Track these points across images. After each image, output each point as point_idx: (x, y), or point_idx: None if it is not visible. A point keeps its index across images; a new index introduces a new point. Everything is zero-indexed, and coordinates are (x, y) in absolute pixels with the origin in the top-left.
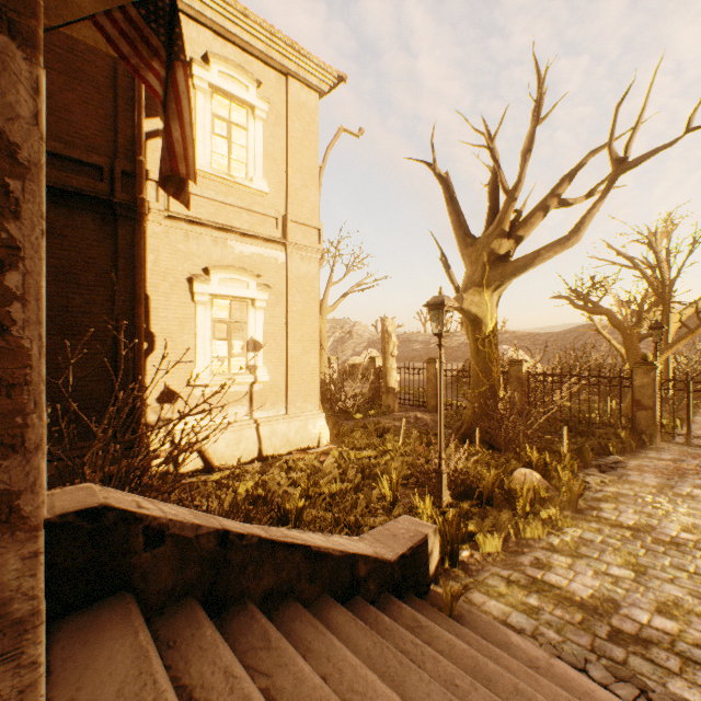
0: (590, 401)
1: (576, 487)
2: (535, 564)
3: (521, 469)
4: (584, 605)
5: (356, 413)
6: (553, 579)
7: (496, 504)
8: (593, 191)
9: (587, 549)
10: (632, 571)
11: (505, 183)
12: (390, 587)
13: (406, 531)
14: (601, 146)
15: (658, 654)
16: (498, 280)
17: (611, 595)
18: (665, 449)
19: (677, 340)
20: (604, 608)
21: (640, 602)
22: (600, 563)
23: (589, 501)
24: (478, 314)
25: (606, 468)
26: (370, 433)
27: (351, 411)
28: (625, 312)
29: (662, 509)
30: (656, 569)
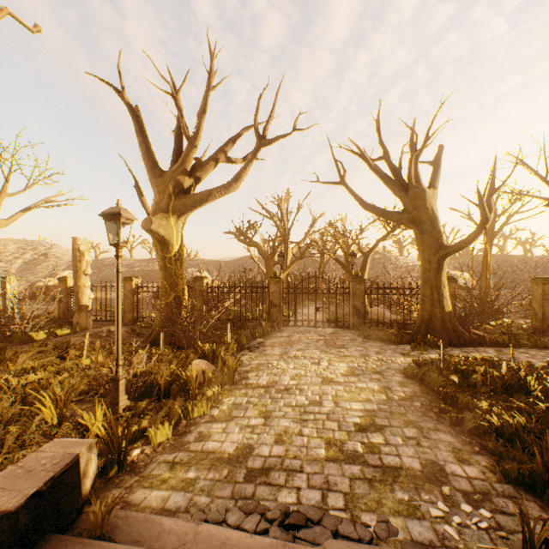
0: (249, 305)
1: (233, 366)
2: (198, 438)
3: (196, 360)
4: (231, 459)
5: (37, 335)
6: (211, 446)
7: (173, 395)
8: (247, 157)
9: (237, 411)
10: (263, 417)
11: (187, 131)
12: (9, 546)
13: (51, 460)
14: (251, 126)
15: (274, 476)
16: (182, 210)
17: (250, 442)
18: (285, 330)
19: (291, 264)
20: (244, 455)
21: (266, 440)
22: (245, 419)
23: (242, 373)
24: (166, 236)
25: (254, 348)
26: (51, 353)
27: (29, 333)
28: (268, 247)
29: (282, 369)
30: (277, 410)
